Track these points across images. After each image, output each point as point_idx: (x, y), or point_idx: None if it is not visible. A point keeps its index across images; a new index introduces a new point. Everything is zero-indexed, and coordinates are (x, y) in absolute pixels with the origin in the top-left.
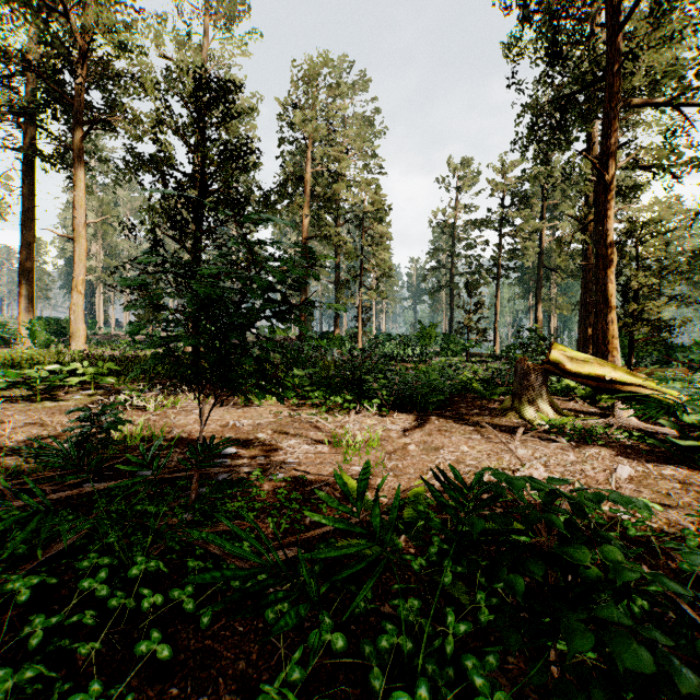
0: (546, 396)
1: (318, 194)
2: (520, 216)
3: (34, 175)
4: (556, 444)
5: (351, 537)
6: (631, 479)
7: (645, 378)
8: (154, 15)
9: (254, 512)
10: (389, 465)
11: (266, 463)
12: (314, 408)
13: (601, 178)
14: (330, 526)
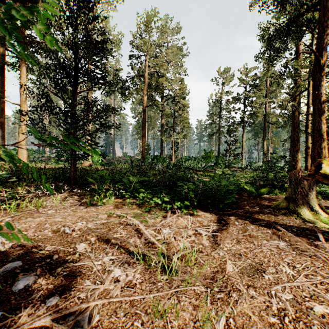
0: (315, 200)
1: (152, 84)
2: (255, 95)
3: (5, 74)
4: None
5: None
6: None
7: None
8: None
9: None
10: None
11: (46, 324)
12: (140, 208)
13: (316, 63)
14: None
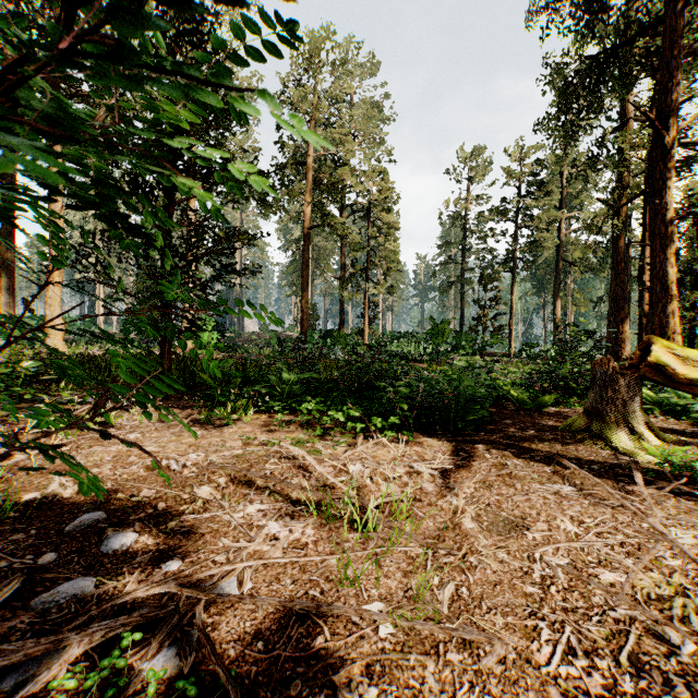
0: (640, 413)
1: (322, 181)
2: (537, 205)
3: None
4: None
5: None
6: None
7: None
8: None
9: None
10: (445, 601)
11: (170, 591)
12: (304, 430)
13: (656, 142)
14: None
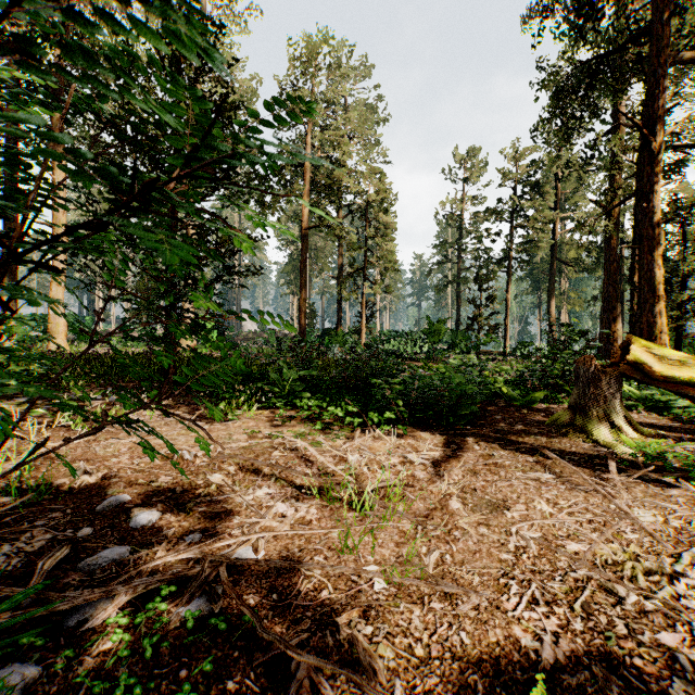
0: (621, 408)
1: (320, 182)
2: (532, 205)
3: None
4: (678, 493)
5: None
6: None
7: None
8: None
9: None
10: (430, 564)
11: (195, 557)
12: (305, 424)
13: (645, 147)
14: None
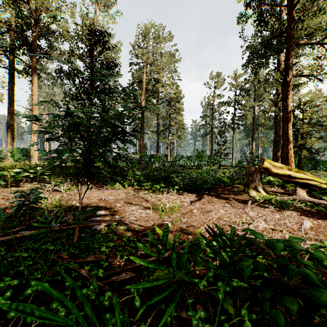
0: (261, 185)
1: (149, 89)
2: (244, 99)
3: (14, 80)
4: (268, 209)
5: (163, 264)
6: (311, 228)
7: (311, 176)
8: (71, 3)
9: (109, 248)
10: (184, 220)
11: (119, 219)
12: (145, 190)
13: (285, 79)
14: (151, 259)
